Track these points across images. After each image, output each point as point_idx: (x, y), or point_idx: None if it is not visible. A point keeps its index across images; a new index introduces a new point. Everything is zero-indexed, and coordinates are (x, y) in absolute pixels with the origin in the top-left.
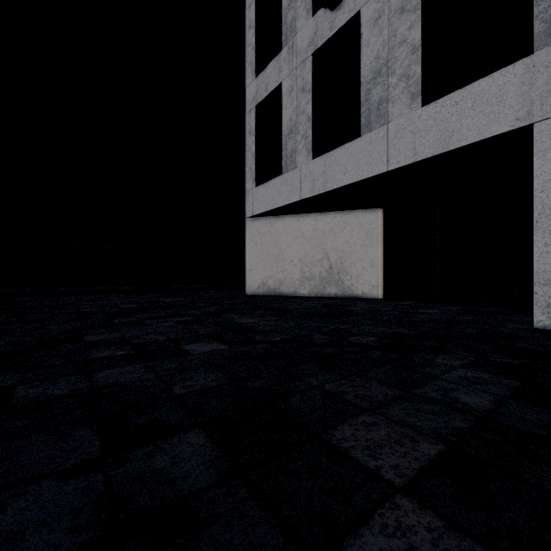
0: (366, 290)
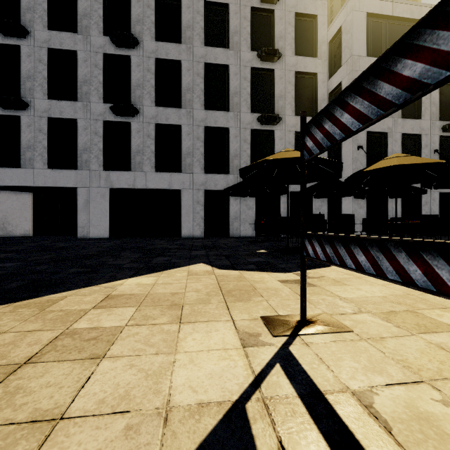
0: (22, 232)
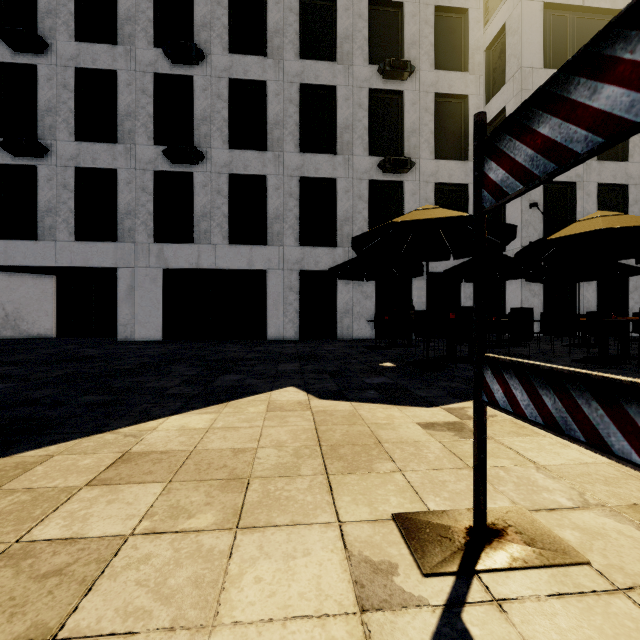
0: (42, 332)
